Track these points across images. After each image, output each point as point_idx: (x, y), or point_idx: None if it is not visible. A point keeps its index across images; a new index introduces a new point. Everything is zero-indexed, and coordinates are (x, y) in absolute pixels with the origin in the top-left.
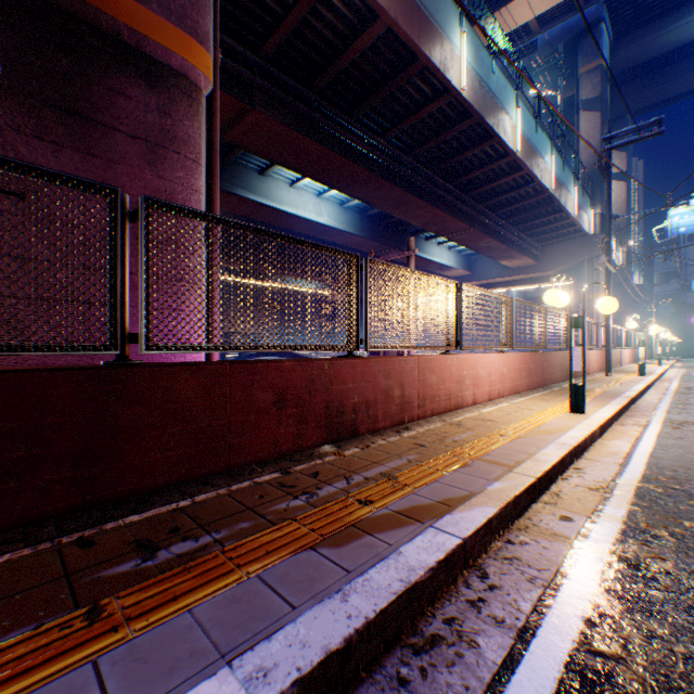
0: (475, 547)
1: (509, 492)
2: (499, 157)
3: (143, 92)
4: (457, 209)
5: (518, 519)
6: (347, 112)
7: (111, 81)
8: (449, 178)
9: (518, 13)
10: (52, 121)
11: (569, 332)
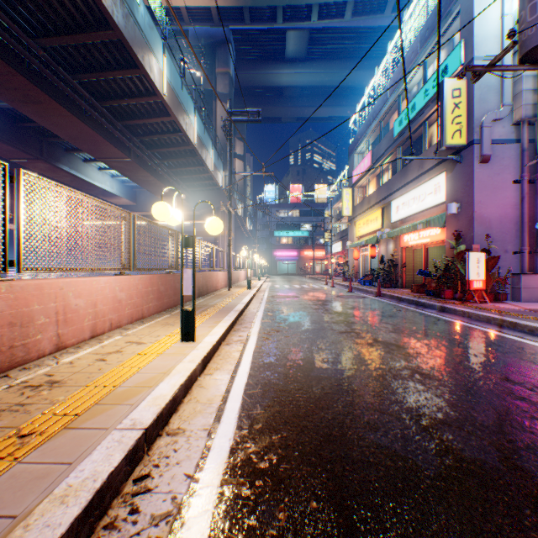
0: None
1: None
2: (149, 94)
3: None
4: (111, 133)
5: None
6: None
7: None
8: (100, 96)
9: None
10: None
11: (182, 252)
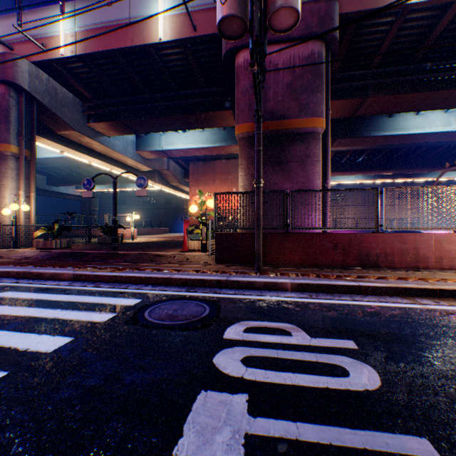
0: (367, 290)
1: (406, 286)
2: None
3: (299, 146)
4: None
5: (408, 296)
6: (449, 56)
7: (289, 148)
8: None
9: None
10: (276, 167)
11: None
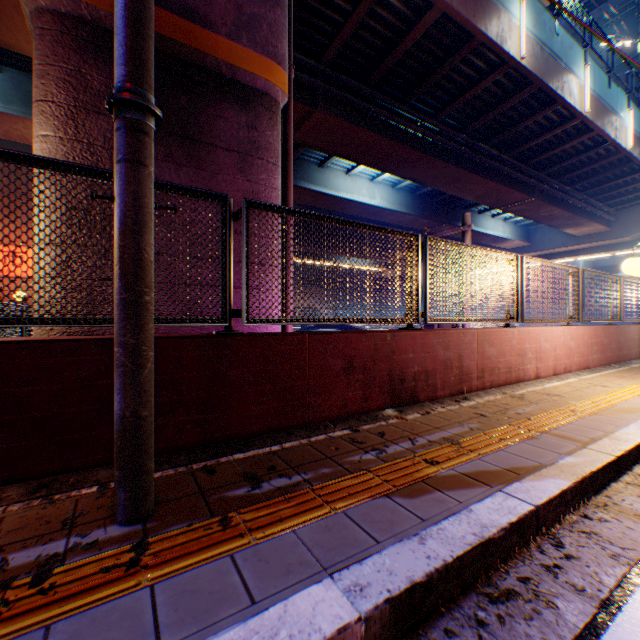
0: (547, 516)
1: (583, 468)
2: (563, 121)
3: (236, 113)
4: (513, 180)
5: (595, 496)
6: (400, 99)
7: (213, 109)
8: (505, 149)
9: None
10: (174, 147)
11: None
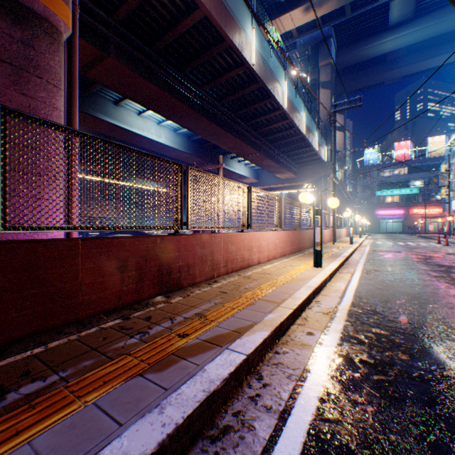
0: (255, 359)
1: (277, 320)
2: (275, 110)
3: (8, 26)
4: (250, 140)
5: (283, 337)
6: (178, 68)
7: None
8: (245, 120)
9: (286, 23)
10: None
11: (313, 218)
